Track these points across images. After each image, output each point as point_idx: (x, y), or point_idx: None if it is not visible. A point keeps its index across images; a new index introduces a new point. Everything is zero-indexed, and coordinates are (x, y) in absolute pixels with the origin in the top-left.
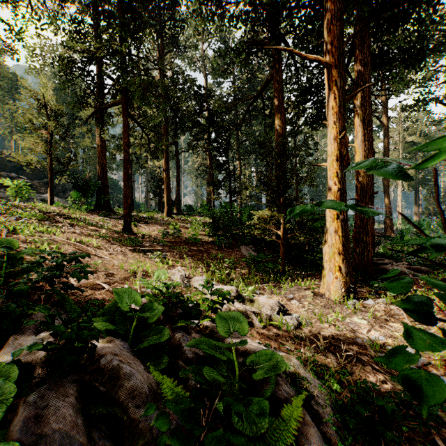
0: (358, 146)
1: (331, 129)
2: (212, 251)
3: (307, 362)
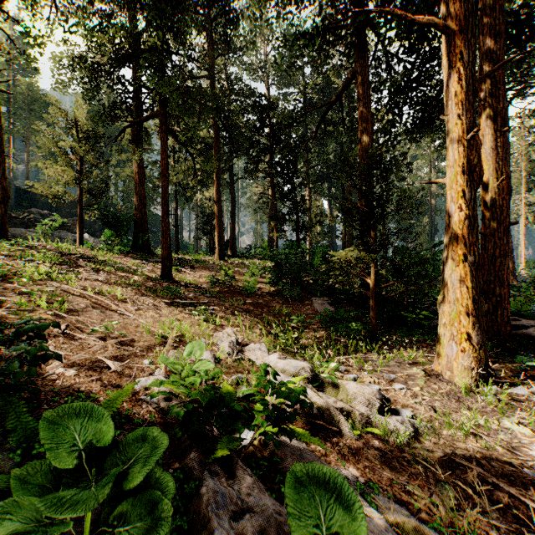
0: (486, 156)
1: (453, 126)
2: (274, 304)
3: (449, 522)
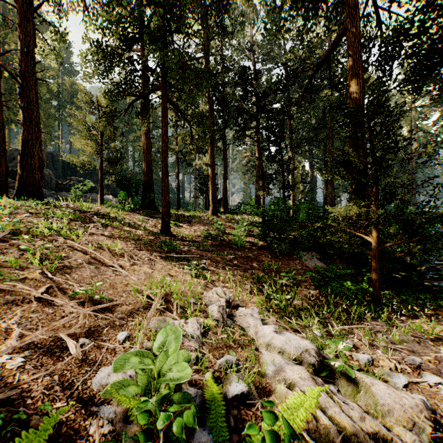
0: None
1: None
2: (263, 258)
3: None
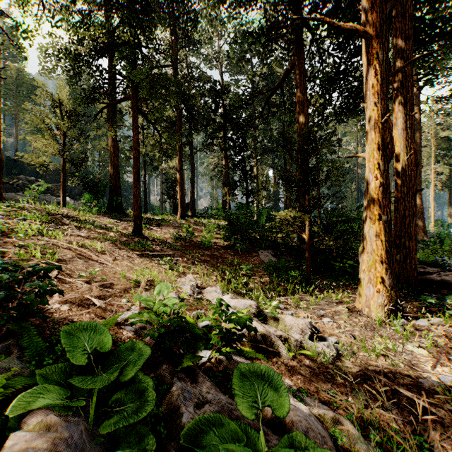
0: (398, 135)
1: (370, 112)
2: (227, 256)
3: (360, 417)
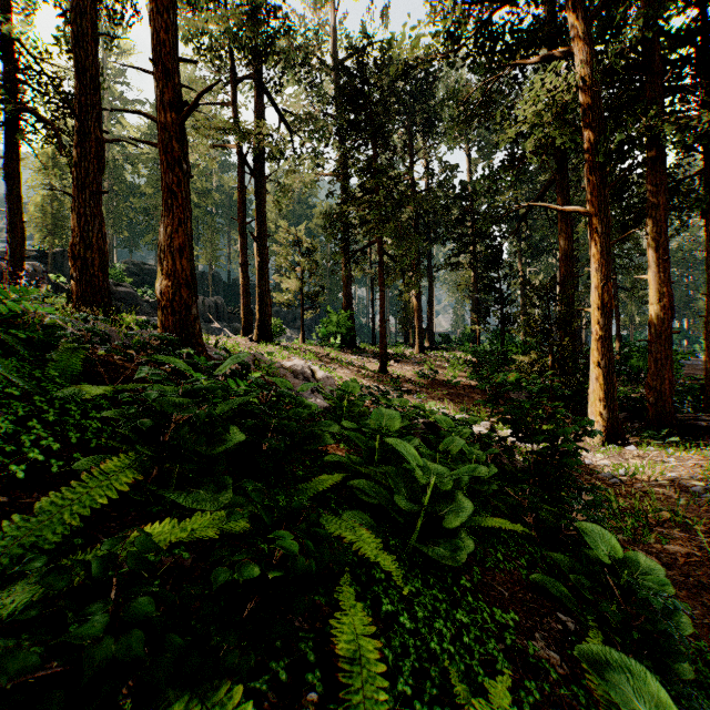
0: (651, 278)
1: (594, 276)
2: (473, 395)
3: None
